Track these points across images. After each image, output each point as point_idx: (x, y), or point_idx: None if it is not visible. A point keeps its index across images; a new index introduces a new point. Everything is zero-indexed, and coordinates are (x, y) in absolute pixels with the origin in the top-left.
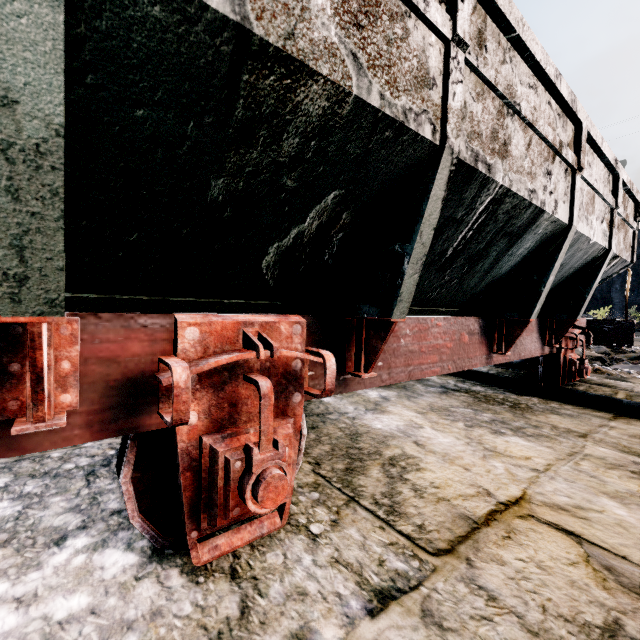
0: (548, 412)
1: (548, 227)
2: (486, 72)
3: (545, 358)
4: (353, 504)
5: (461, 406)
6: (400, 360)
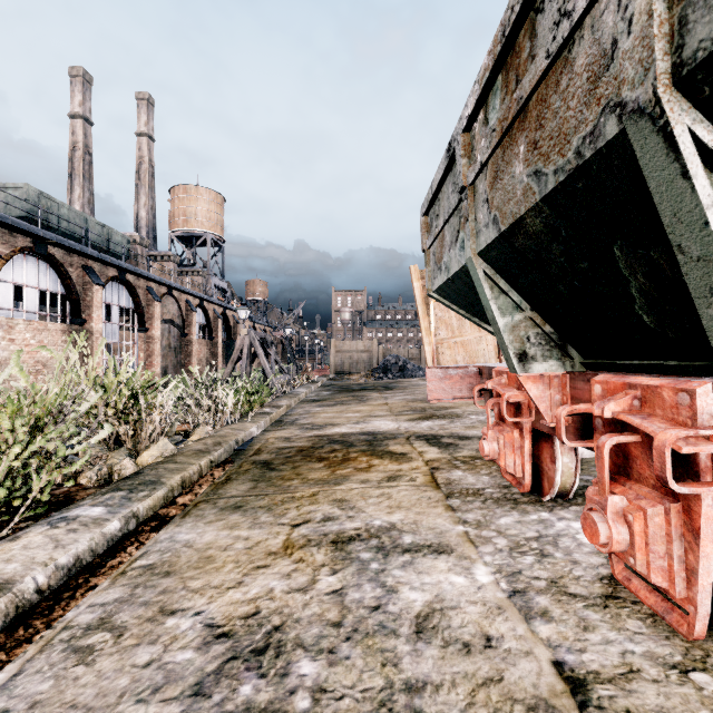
0: None
1: None
2: None
3: None
4: None
5: None
6: None
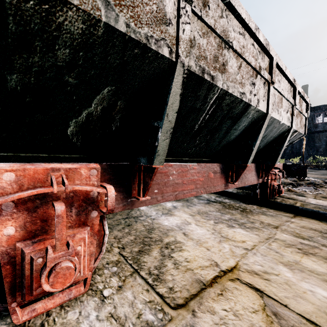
0: (260, 214)
1: (254, 114)
2: (207, 20)
3: (260, 184)
4: (135, 274)
5: (215, 211)
6: (169, 188)
